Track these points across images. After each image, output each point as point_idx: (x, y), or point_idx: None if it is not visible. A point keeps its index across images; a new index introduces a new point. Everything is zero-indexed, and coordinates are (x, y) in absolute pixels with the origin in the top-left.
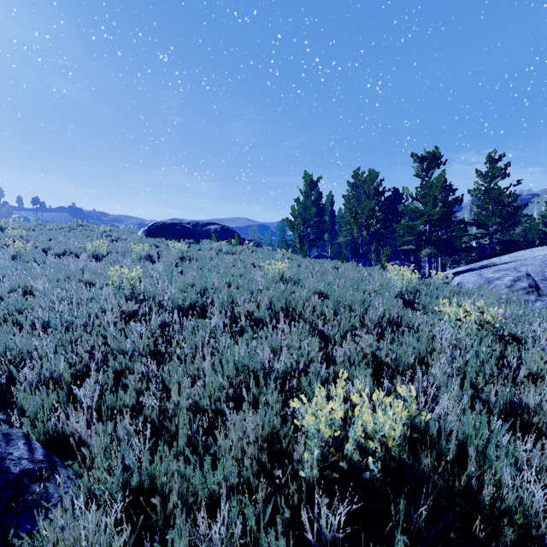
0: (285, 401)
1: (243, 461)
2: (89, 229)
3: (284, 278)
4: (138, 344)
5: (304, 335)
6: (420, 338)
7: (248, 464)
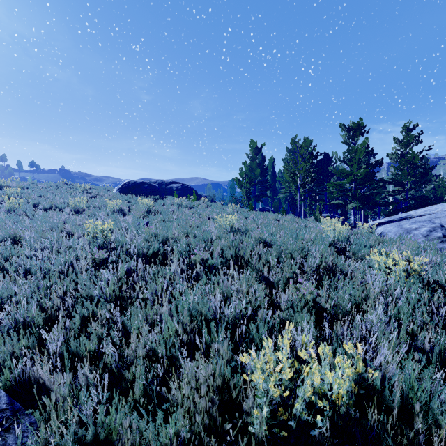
0: (234, 345)
1: (194, 415)
2: (73, 187)
3: (233, 229)
4: (105, 290)
5: (251, 281)
6: (355, 286)
7: (198, 421)
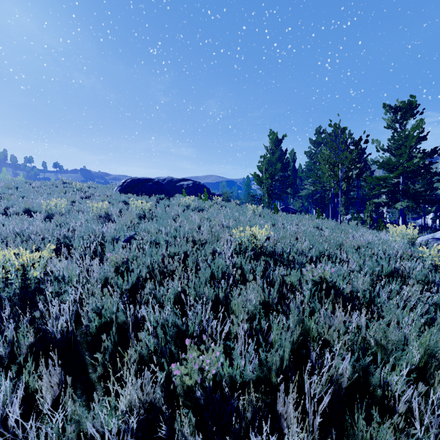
0: None
1: None
2: (69, 186)
3: (263, 250)
4: None
5: None
6: None
7: None
